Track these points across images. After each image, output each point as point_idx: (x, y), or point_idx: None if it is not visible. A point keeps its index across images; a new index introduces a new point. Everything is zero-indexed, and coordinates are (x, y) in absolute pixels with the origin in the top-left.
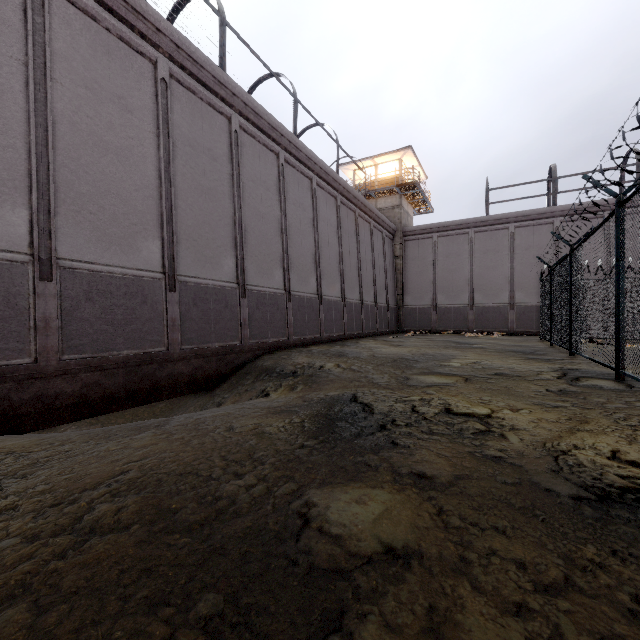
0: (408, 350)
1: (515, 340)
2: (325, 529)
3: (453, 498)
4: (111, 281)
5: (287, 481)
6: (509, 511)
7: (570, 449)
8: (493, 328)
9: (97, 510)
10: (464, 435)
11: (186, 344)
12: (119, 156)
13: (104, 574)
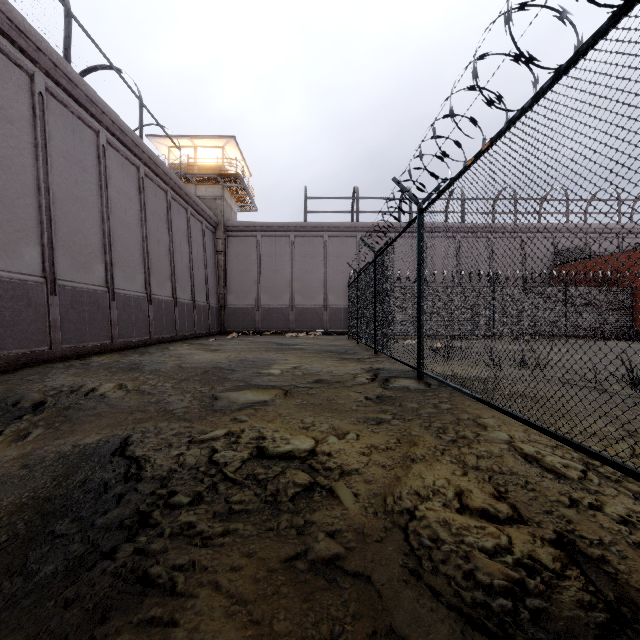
0: (226, 356)
1: (329, 339)
2: None
3: None
4: None
5: None
6: None
7: (416, 505)
8: (311, 328)
9: None
10: (281, 507)
11: None
12: None
13: None
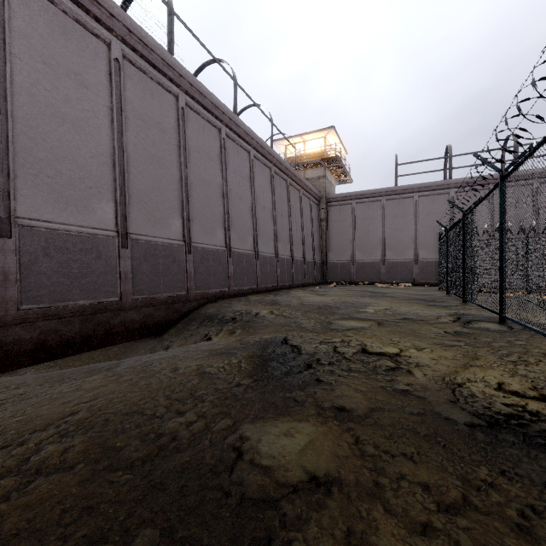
0: (331, 299)
1: (419, 290)
2: (256, 461)
3: (368, 428)
4: (68, 238)
5: (224, 417)
6: (415, 439)
7: (464, 382)
8: (401, 280)
9: (44, 451)
10: (377, 372)
11: (137, 294)
12: (75, 126)
13: (46, 514)
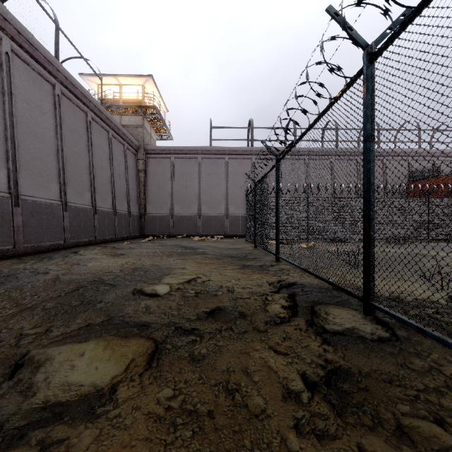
0: (123, 262)
1: (229, 242)
2: None
3: None
4: None
5: None
6: None
7: None
8: (215, 232)
9: None
10: None
11: None
12: None
13: None
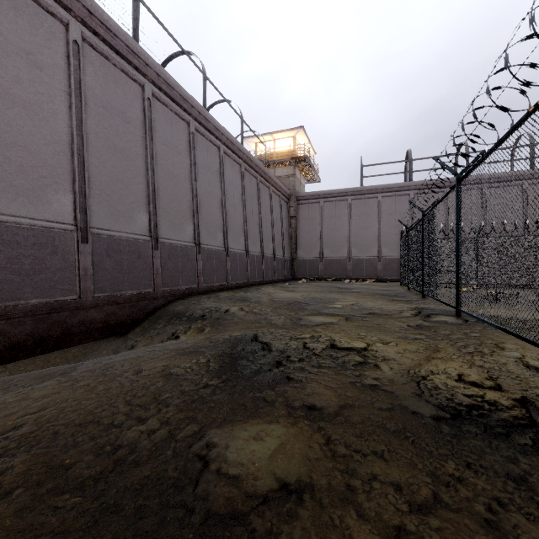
0: (300, 295)
1: (382, 285)
2: (224, 471)
3: (339, 427)
4: (18, 231)
5: (189, 423)
6: (385, 435)
7: (428, 375)
8: (366, 276)
9: None
10: (346, 367)
11: (99, 292)
12: (27, 110)
13: None
